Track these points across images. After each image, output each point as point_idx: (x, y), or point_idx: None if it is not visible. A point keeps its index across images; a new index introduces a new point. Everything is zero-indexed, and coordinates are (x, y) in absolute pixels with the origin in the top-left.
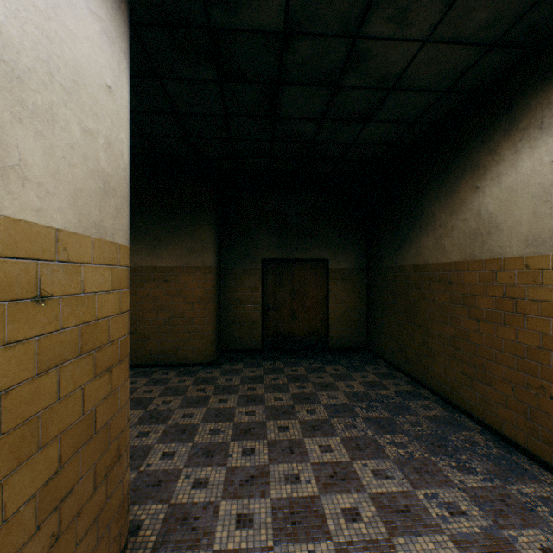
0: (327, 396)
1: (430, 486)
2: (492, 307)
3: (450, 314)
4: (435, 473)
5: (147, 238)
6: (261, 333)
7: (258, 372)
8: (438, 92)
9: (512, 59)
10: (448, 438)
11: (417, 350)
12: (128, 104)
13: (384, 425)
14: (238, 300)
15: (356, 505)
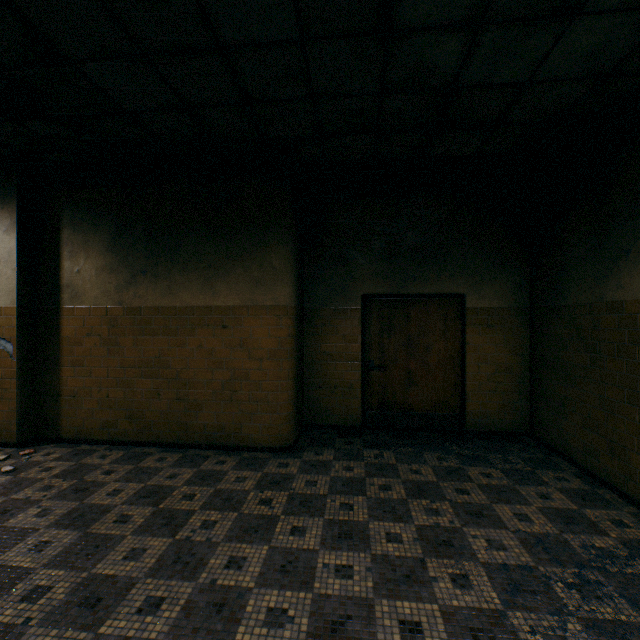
0: (485, 540)
1: None
2: None
3: None
4: None
5: (199, 267)
6: (360, 402)
7: (357, 471)
8: None
9: None
10: None
11: None
12: None
13: None
14: (328, 354)
15: None
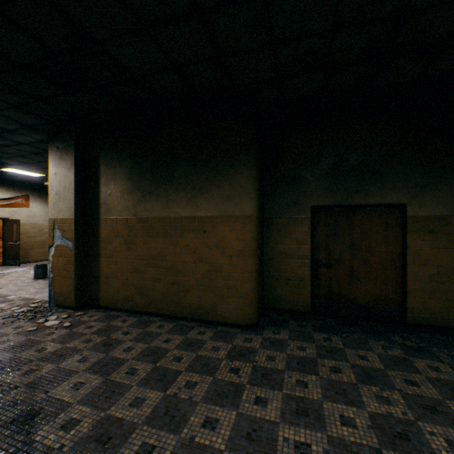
0: (444, 439)
1: None
2: None
3: None
4: None
5: (186, 188)
6: (309, 293)
7: (309, 351)
8: None
9: None
10: None
11: None
12: None
13: None
14: (283, 253)
15: None
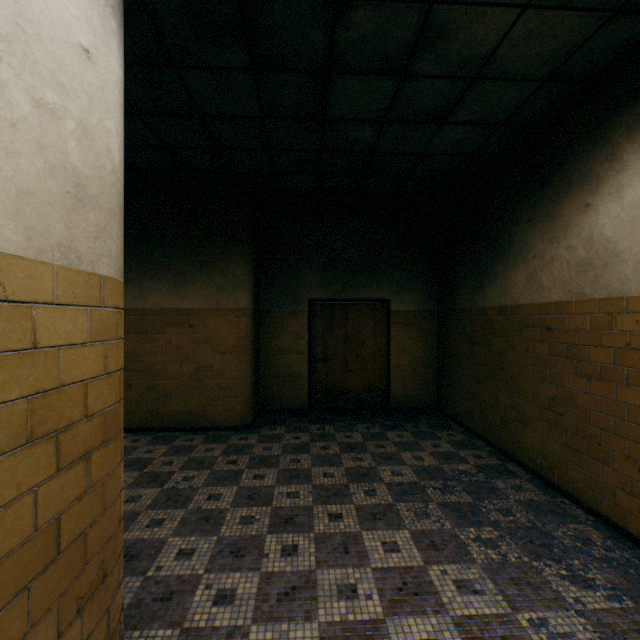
0: (391, 471)
1: (536, 607)
2: (609, 361)
3: (549, 369)
4: (541, 587)
5: (168, 274)
6: (307, 389)
7: (304, 439)
8: (536, 82)
9: None
10: (552, 533)
11: (504, 413)
12: (120, 83)
13: (465, 513)
14: (280, 349)
15: (435, 634)
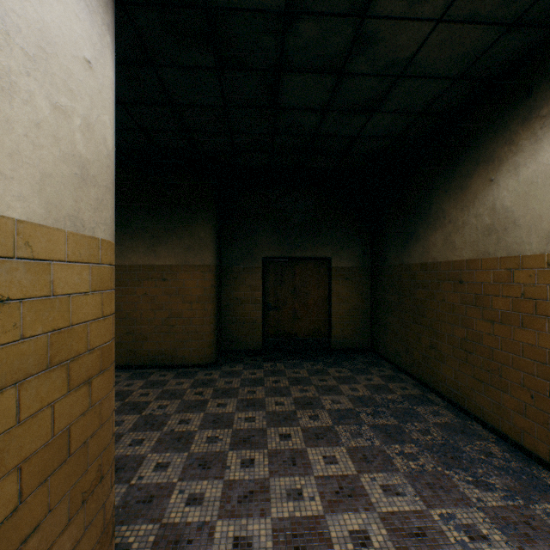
0: (331, 400)
1: (446, 505)
2: (508, 308)
3: (461, 315)
4: (450, 490)
5: (144, 236)
6: (262, 333)
7: (259, 374)
8: (450, 79)
9: (532, 40)
10: (462, 448)
11: (425, 352)
12: (113, 85)
13: (391, 433)
14: (239, 299)
15: (365, 526)
